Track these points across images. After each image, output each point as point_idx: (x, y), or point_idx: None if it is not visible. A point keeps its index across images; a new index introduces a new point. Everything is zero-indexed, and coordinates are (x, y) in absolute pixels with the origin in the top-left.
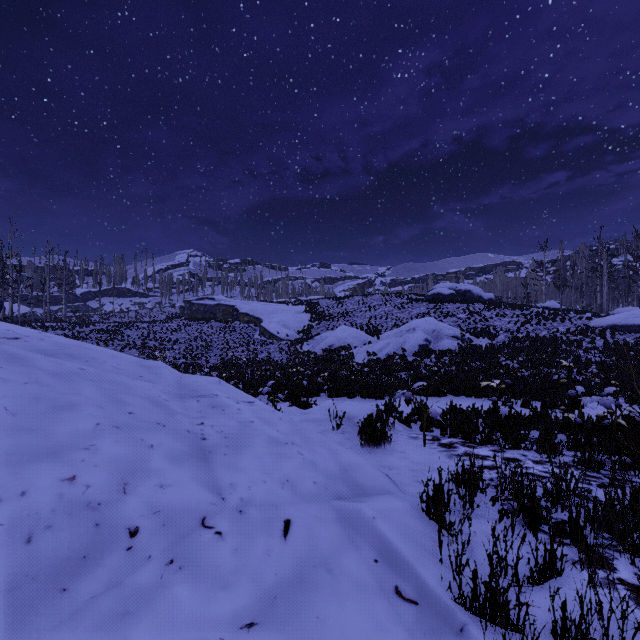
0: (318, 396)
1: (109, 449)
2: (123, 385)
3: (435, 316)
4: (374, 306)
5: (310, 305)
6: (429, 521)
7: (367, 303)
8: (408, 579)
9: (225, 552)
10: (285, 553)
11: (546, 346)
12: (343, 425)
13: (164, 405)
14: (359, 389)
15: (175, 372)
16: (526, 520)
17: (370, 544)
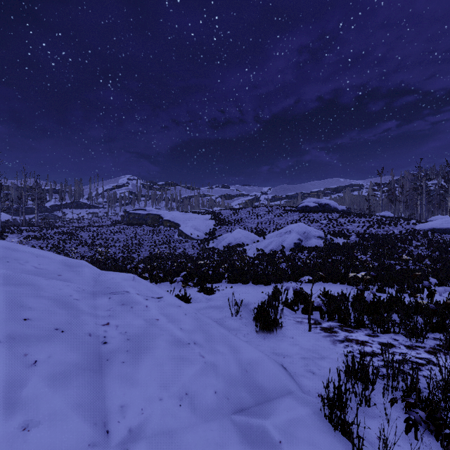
0: (220, 282)
1: None
2: (32, 286)
3: (304, 222)
4: (260, 215)
5: (214, 214)
6: (334, 432)
7: (255, 213)
8: None
9: None
10: None
11: (387, 244)
12: (240, 311)
13: (72, 305)
14: (251, 277)
15: (95, 270)
16: (431, 428)
17: None
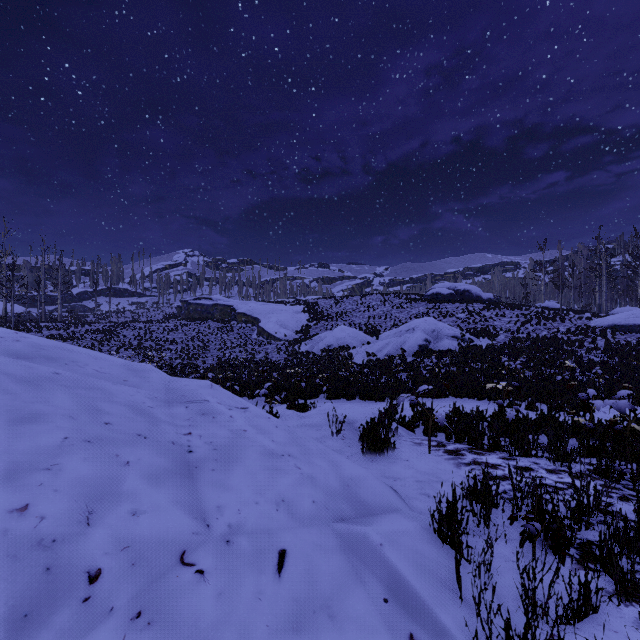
0: (316, 398)
1: (75, 469)
2: (103, 391)
3: (434, 316)
4: (373, 306)
5: (308, 305)
6: (442, 545)
7: (366, 303)
8: (424, 624)
9: (206, 598)
10: (279, 595)
11: (547, 346)
12: (343, 430)
13: (148, 413)
14: (359, 391)
15: (164, 375)
16: (550, 543)
17: (378, 578)
